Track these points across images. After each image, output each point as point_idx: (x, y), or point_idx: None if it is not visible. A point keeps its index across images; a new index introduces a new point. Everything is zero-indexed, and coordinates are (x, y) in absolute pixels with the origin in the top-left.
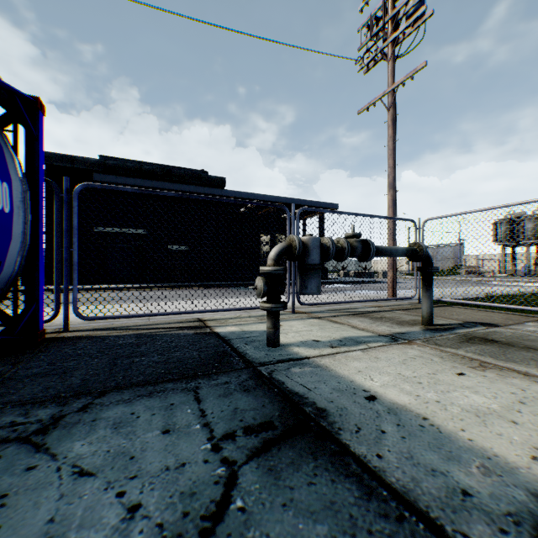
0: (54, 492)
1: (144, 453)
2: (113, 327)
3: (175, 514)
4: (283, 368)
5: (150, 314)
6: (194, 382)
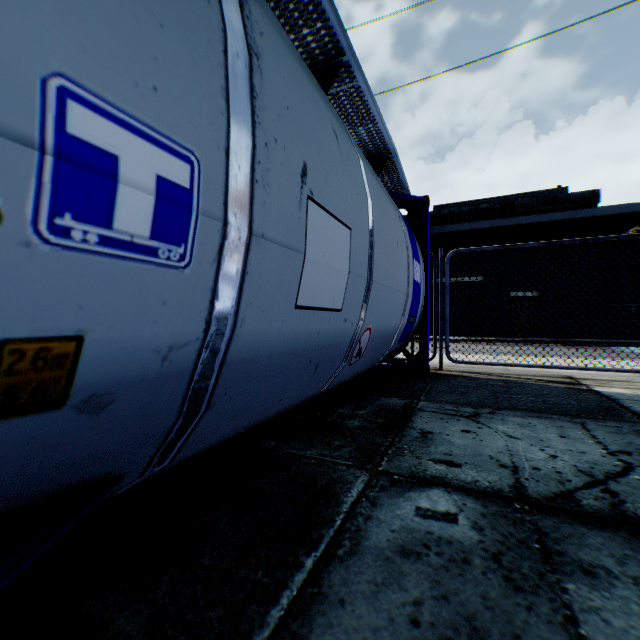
0: (499, 438)
1: (548, 441)
2: (475, 372)
3: (583, 466)
4: None
5: (511, 364)
6: (578, 419)
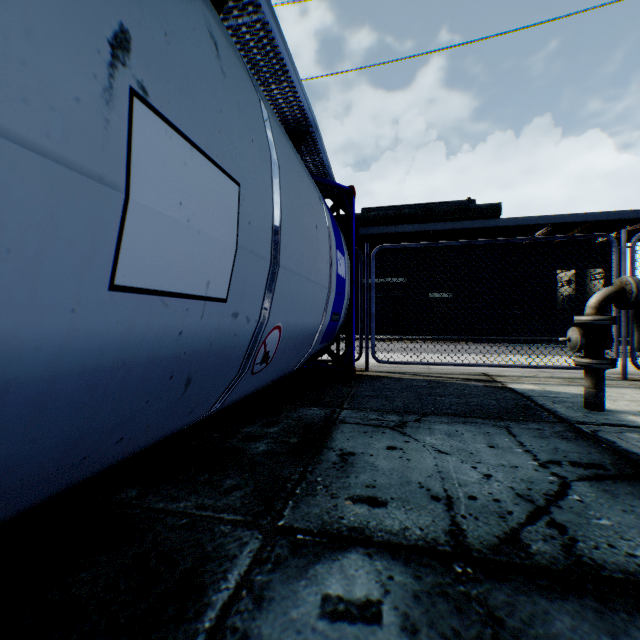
0: (428, 455)
1: (479, 453)
2: (400, 372)
3: (520, 486)
4: (611, 431)
5: (433, 363)
6: (502, 423)
